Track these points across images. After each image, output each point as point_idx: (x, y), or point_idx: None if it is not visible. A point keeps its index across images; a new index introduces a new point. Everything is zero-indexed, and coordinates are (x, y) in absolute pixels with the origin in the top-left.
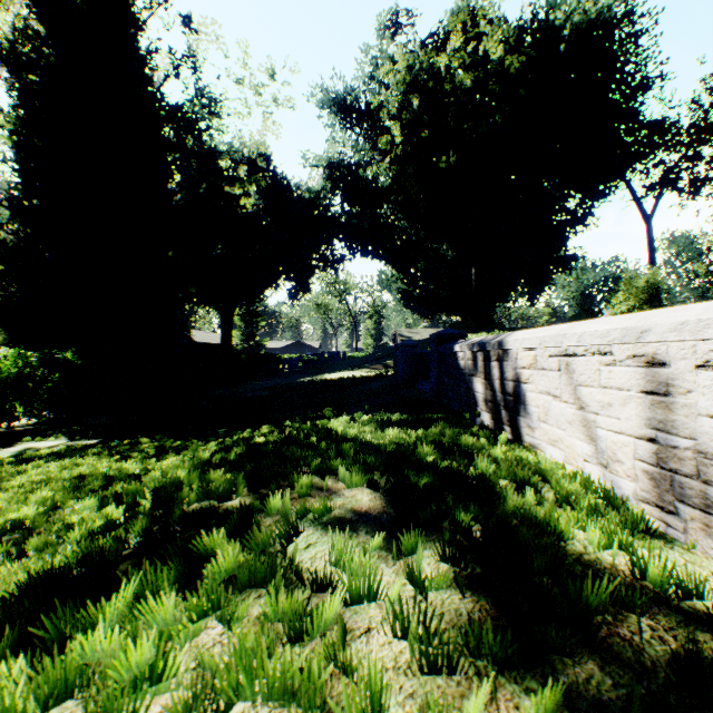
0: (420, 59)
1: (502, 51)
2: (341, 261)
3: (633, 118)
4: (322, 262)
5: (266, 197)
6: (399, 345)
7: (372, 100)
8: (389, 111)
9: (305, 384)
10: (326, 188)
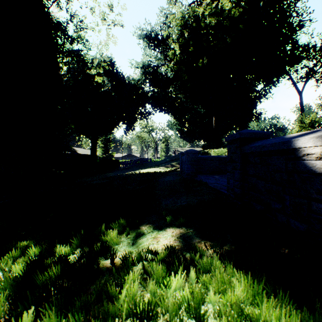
0: (188, 12)
1: (230, 7)
2: (149, 114)
3: (295, 41)
4: (140, 115)
5: (112, 83)
6: (185, 152)
7: (164, 32)
8: (173, 39)
9: (127, 176)
10: (142, 78)
